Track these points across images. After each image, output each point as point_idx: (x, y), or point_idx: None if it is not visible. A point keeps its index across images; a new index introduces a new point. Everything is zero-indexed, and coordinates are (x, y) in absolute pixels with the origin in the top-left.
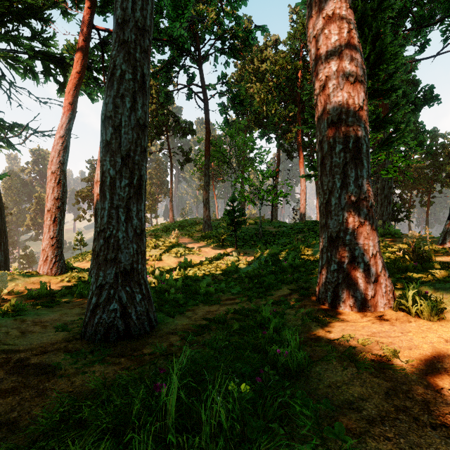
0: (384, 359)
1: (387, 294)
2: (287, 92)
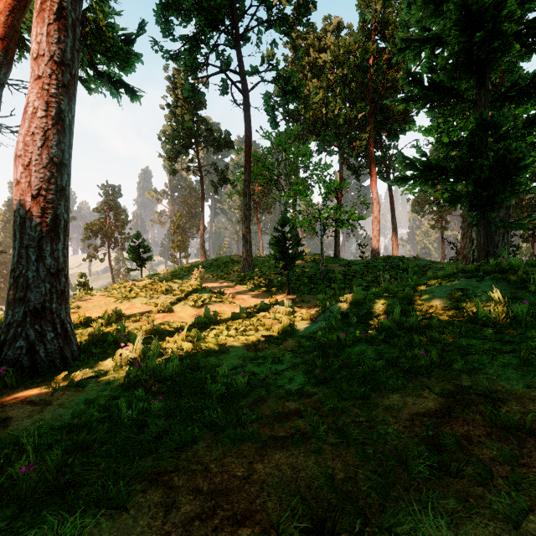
0: None
1: None
2: (354, 88)
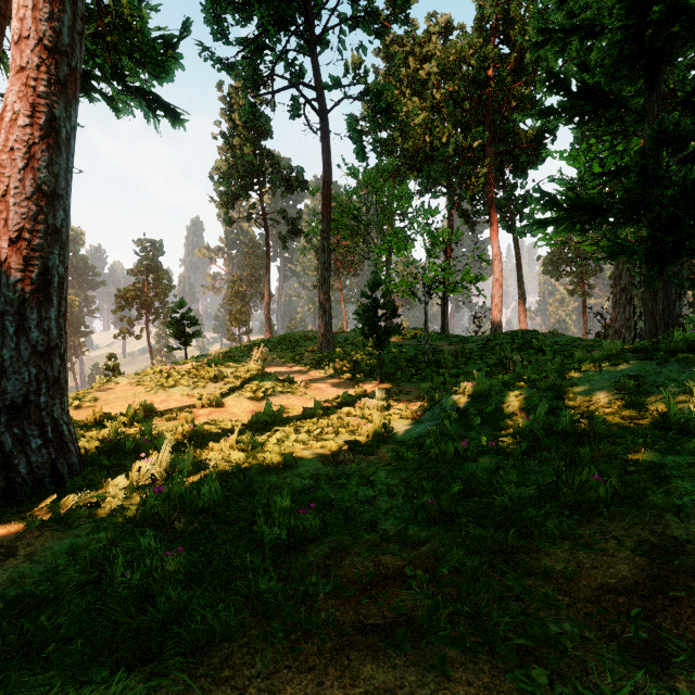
0: None
1: None
2: (467, 108)
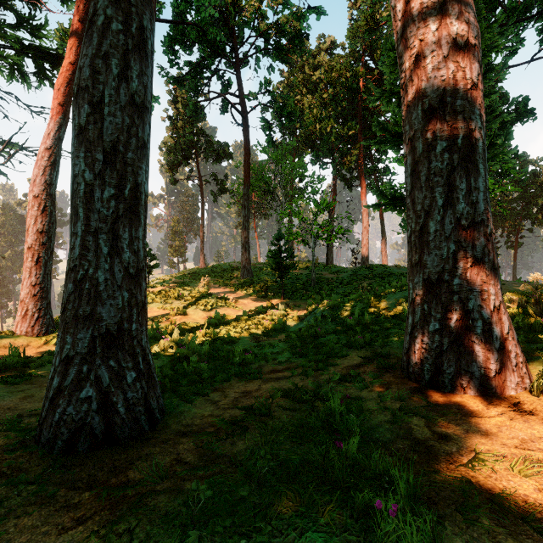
0: None
1: (519, 368)
2: (345, 106)
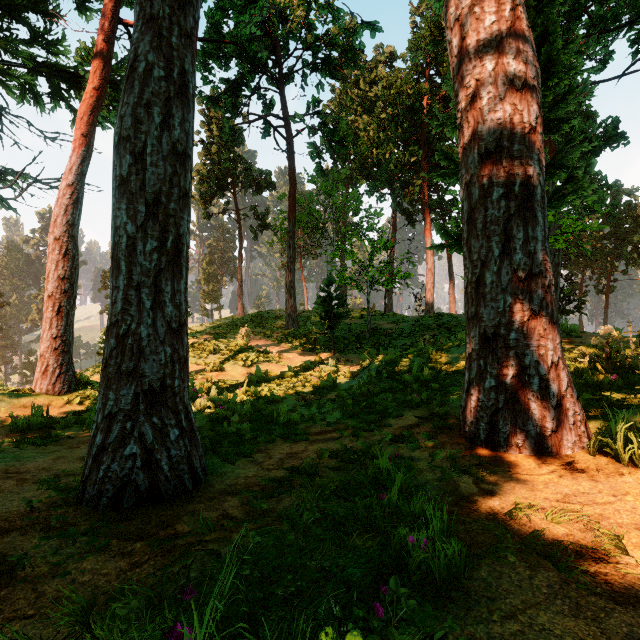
0: (599, 552)
1: (577, 426)
2: (407, 128)
